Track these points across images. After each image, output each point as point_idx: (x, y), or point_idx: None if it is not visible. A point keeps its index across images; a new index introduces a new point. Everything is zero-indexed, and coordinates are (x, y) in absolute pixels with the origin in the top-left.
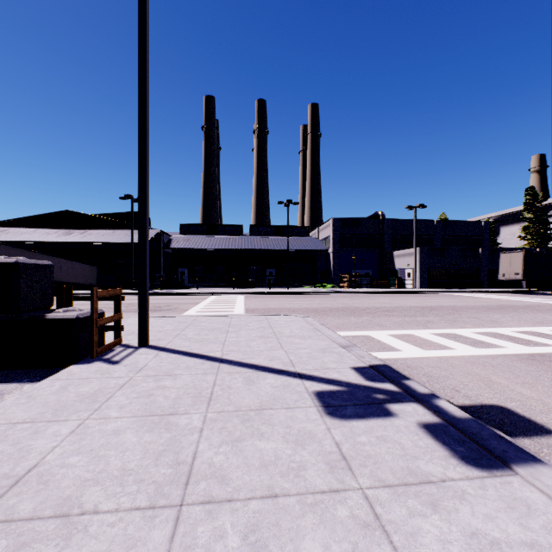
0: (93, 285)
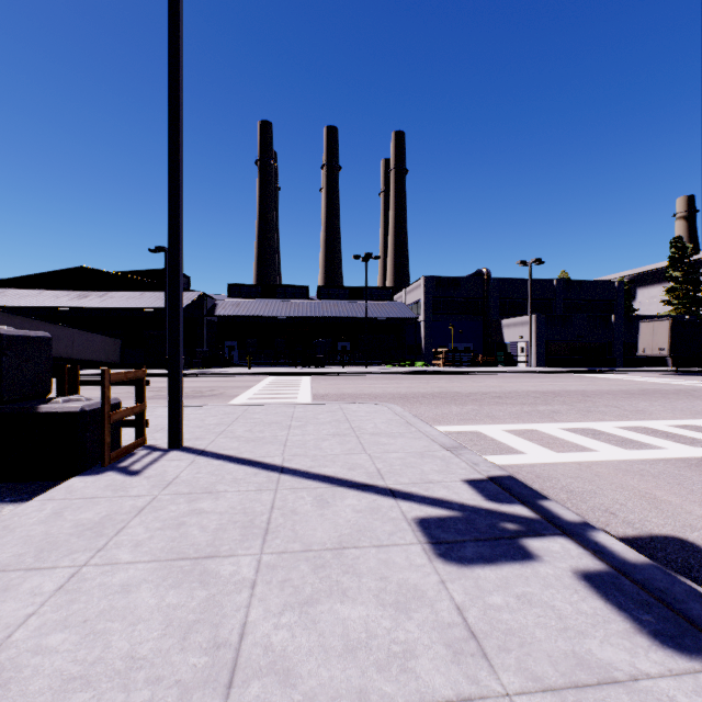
0: (115, 362)
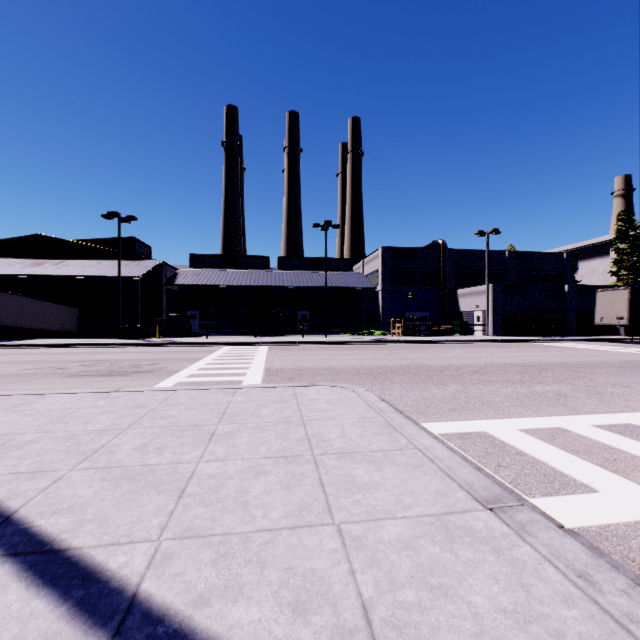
0: (72, 331)
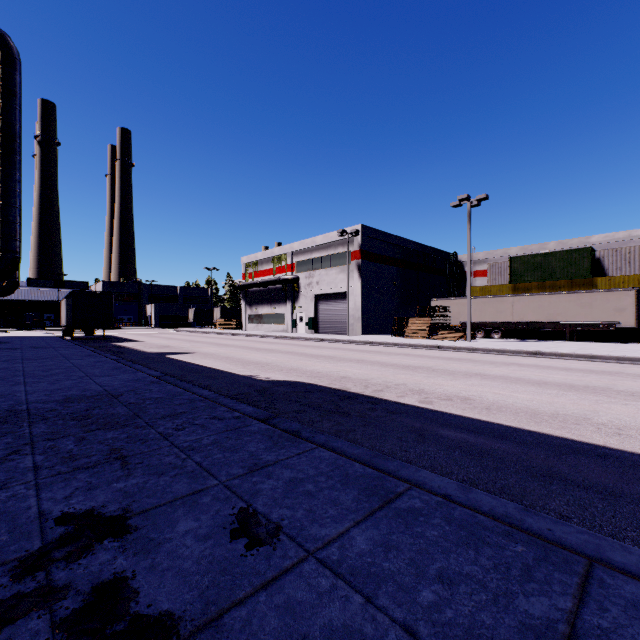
0: None
